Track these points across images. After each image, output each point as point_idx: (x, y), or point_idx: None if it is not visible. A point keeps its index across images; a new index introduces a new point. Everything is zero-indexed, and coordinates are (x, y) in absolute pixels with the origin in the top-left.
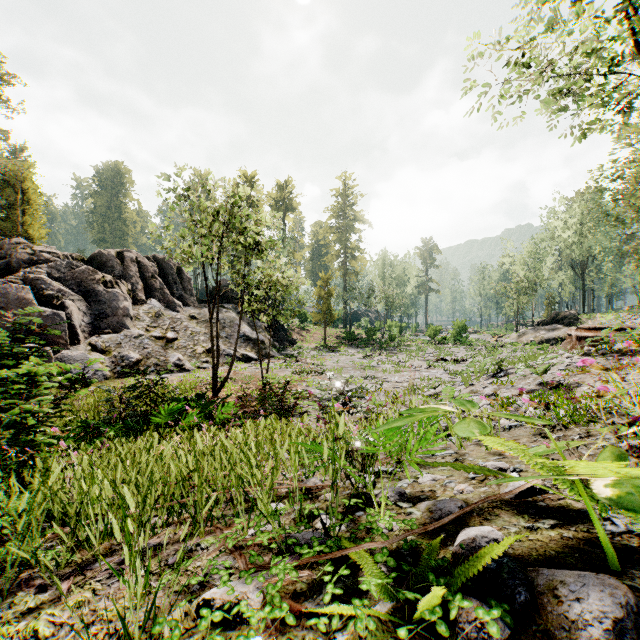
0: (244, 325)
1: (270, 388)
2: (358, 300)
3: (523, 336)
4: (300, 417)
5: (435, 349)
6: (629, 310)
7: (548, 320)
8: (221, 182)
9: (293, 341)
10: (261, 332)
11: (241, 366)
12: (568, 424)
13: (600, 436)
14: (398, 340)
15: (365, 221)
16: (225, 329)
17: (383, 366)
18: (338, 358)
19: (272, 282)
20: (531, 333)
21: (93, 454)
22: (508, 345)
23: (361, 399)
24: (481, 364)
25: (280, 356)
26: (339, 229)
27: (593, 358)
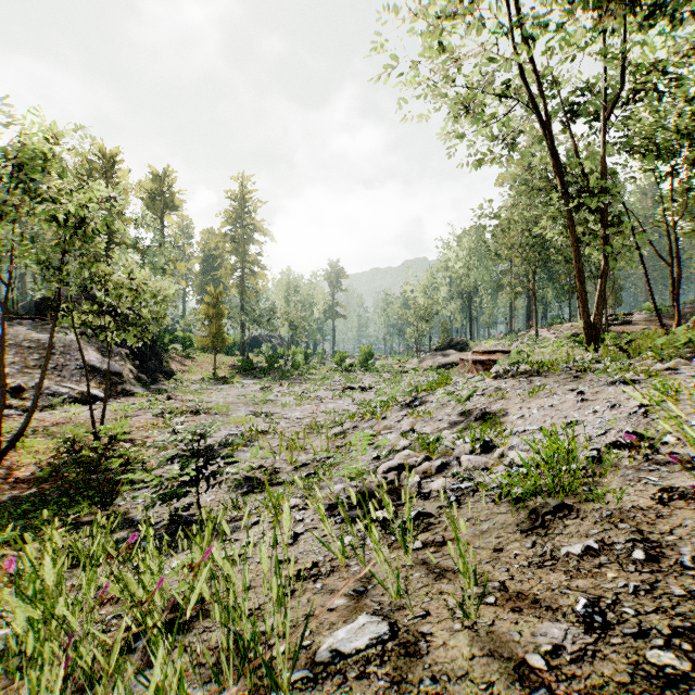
0: (90, 351)
1: (74, 451)
2: (258, 323)
3: (424, 361)
4: (141, 489)
5: (342, 377)
6: (505, 337)
7: (444, 346)
8: (2, 105)
9: (170, 372)
10: (119, 361)
11: (76, 410)
12: (557, 494)
13: (688, 550)
14: (303, 368)
15: (266, 232)
16: (54, 357)
17: (283, 399)
18: (228, 392)
19: (113, 283)
20: (430, 358)
21: None
22: (411, 371)
23: (248, 447)
24: (392, 392)
25: (144, 392)
26: (235, 238)
27: (506, 380)
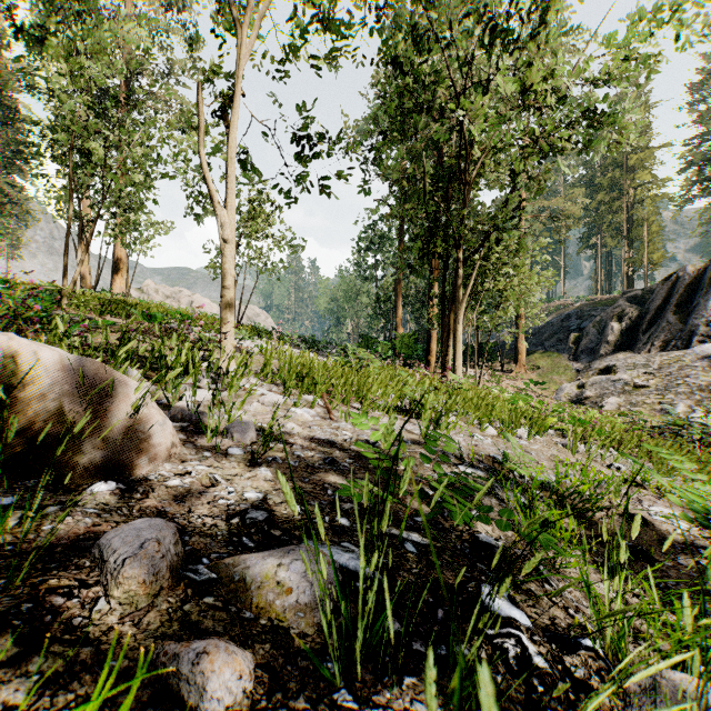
0: None
1: None
2: None
3: None
4: None
5: None
6: None
7: None
8: None
9: None
10: None
11: None
12: None
13: None
14: None
15: None
16: None
17: None
18: None
19: None
20: None
21: (694, 450)
22: None
23: None
24: None
25: None
26: None
27: None
